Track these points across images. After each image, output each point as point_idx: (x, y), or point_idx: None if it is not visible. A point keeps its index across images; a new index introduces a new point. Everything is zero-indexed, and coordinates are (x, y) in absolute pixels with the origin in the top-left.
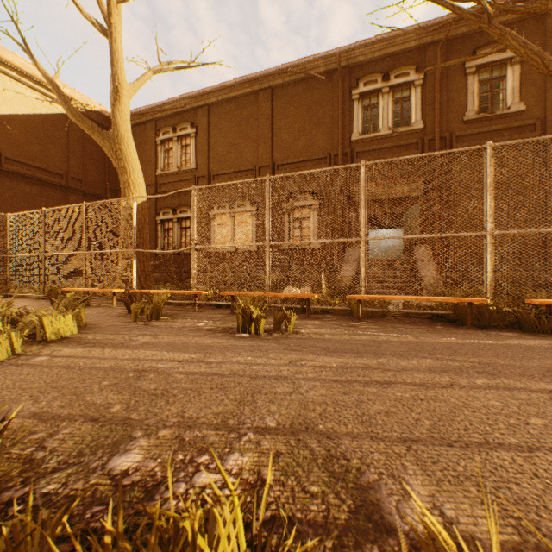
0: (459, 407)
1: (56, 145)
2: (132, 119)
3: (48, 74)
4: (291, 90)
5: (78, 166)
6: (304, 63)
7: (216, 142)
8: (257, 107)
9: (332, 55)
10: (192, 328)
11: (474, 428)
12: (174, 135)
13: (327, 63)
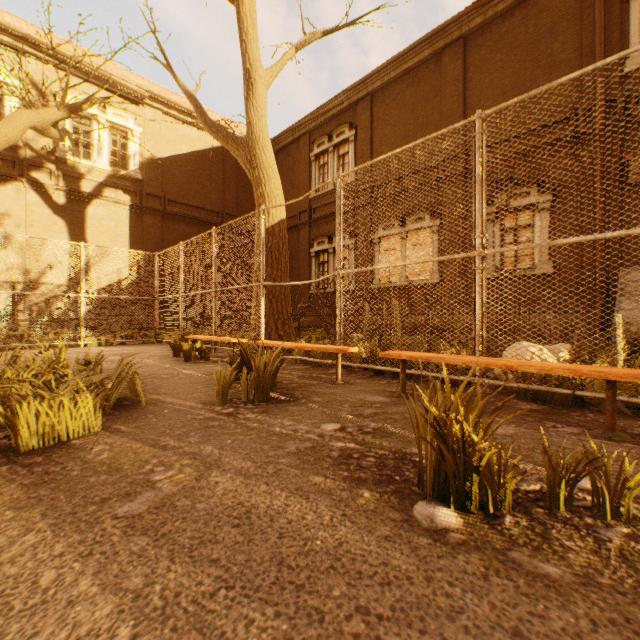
0: None
1: (212, 181)
2: (284, 138)
3: (187, 88)
4: (496, 29)
5: (233, 200)
6: None
7: (380, 141)
8: (440, 74)
9: None
10: (308, 441)
11: None
12: (329, 145)
13: None
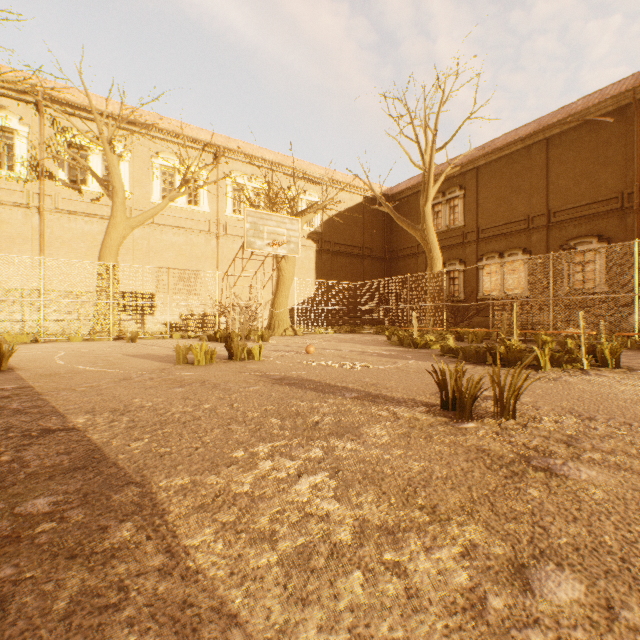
0: (638, 361)
1: (357, 226)
2: (405, 192)
3: (379, 195)
4: (569, 136)
5: (369, 238)
6: (586, 108)
7: (484, 199)
8: (529, 160)
9: (624, 92)
10: None
11: (636, 362)
12: (443, 199)
13: (617, 101)
